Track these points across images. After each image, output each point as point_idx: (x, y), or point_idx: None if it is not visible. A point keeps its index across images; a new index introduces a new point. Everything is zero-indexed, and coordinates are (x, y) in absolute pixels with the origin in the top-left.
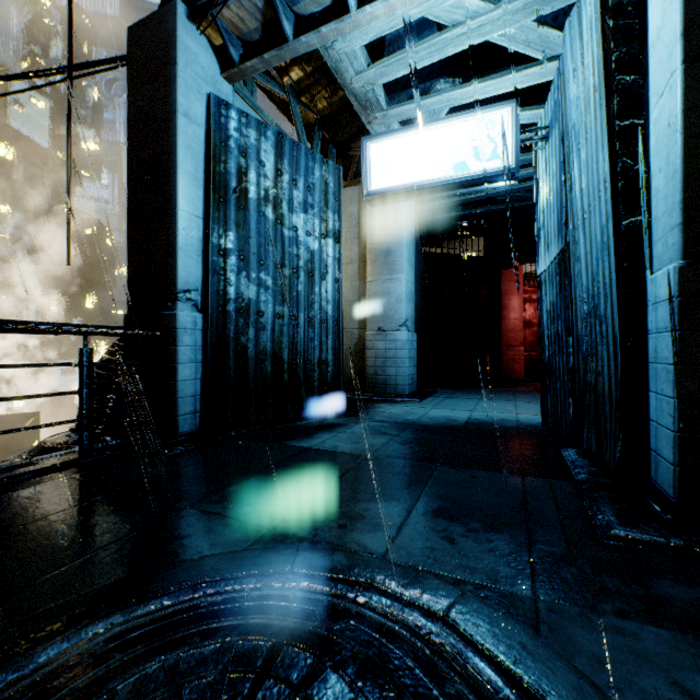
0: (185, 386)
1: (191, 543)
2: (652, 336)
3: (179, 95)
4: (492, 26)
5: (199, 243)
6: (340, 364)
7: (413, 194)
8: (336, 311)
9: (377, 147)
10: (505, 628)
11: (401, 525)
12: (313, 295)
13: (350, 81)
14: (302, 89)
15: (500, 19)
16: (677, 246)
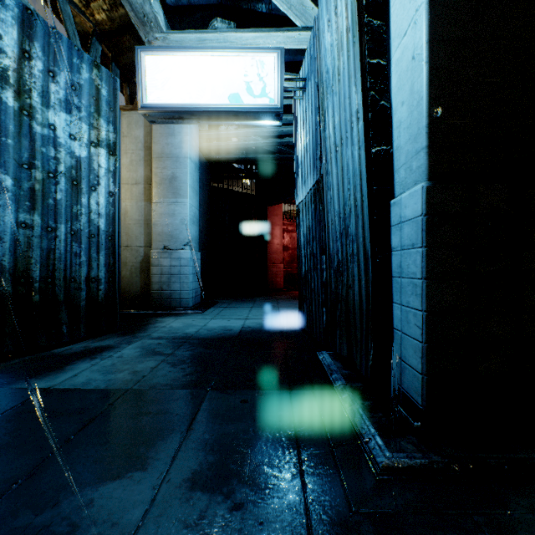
0: None
1: None
2: (396, 253)
3: None
4: None
5: None
6: (116, 281)
7: (192, 116)
8: (110, 225)
9: (154, 60)
10: None
11: (136, 529)
12: (79, 206)
13: None
14: None
15: None
16: (424, 168)
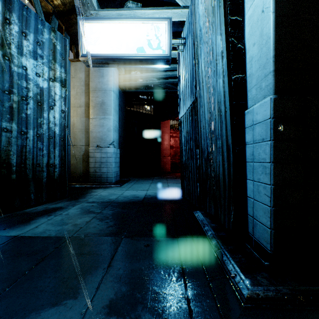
0: None
1: None
2: (250, 145)
3: None
4: None
5: None
6: (66, 166)
7: (113, 61)
8: (62, 131)
9: (89, 26)
10: None
11: None
12: (42, 119)
13: None
14: None
15: None
16: (271, 86)
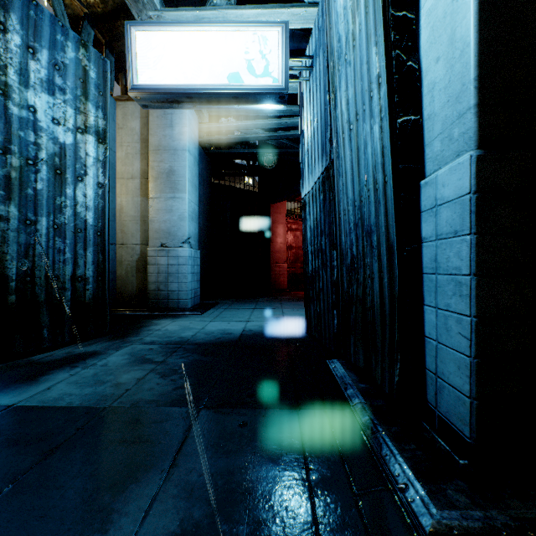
0: None
1: None
2: (430, 244)
3: None
4: None
5: None
6: (106, 281)
7: (187, 98)
8: (99, 220)
9: (145, 36)
10: None
11: None
12: (63, 198)
13: None
14: None
15: None
16: (471, 133)
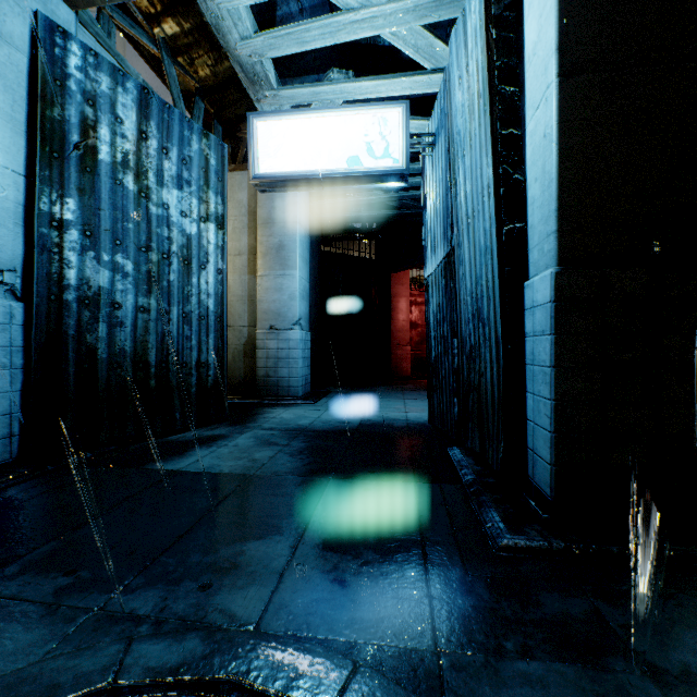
0: None
1: None
2: (529, 339)
3: None
4: (385, 21)
5: (18, 207)
6: (224, 367)
7: (306, 183)
8: (219, 306)
9: (266, 126)
10: None
11: (284, 570)
12: (190, 287)
13: (235, 46)
14: (179, 47)
15: (392, 15)
16: (553, 253)
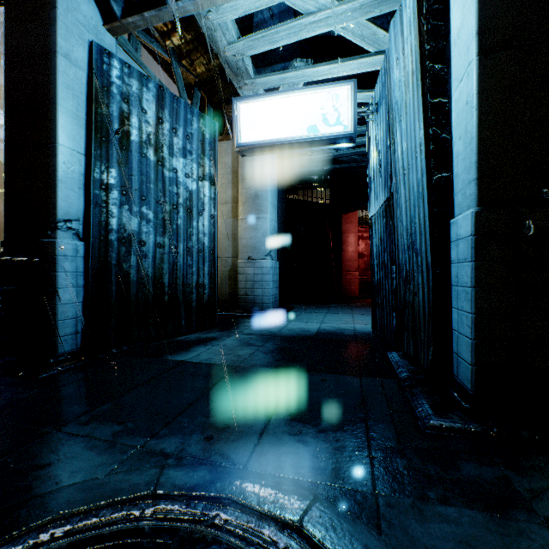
0: (65, 309)
1: (50, 472)
2: (454, 265)
3: (59, 37)
4: (337, 19)
5: (81, 177)
6: (215, 287)
7: (276, 148)
8: (212, 242)
9: (246, 107)
10: (352, 530)
11: (262, 431)
12: (191, 229)
13: (223, 49)
14: (183, 53)
15: (342, 14)
16: (473, 196)
